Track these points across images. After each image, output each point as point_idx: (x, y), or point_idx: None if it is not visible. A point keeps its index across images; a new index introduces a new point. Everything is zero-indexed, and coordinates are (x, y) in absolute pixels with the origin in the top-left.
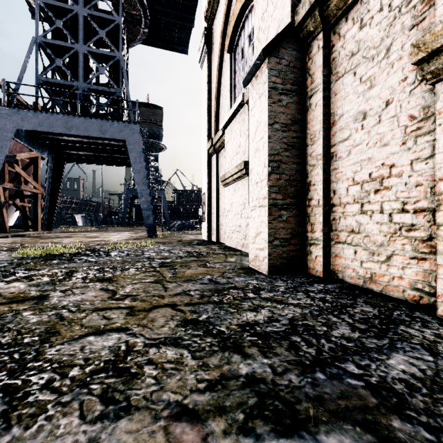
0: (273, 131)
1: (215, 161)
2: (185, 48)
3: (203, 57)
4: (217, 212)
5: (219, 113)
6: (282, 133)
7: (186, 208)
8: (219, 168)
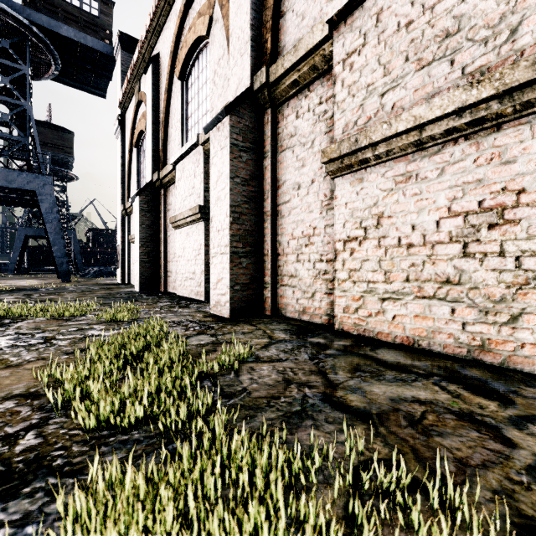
0: (142, 228)
1: (127, 221)
2: (103, 93)
3: (118, 133)
4: (129, 260)
5: (130, 185)
6: (147, 229)
7: (107, 251)
8: (131, 227)
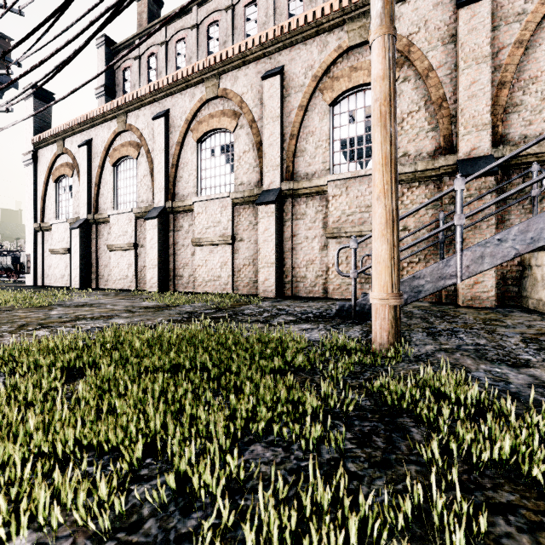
0: (81, 248)
1: (42, 236)
2: None
3: (28, 163)
4: (44, 267)
5: (45, 208)
6: (84, 249)
7: None
8: (45, 241)
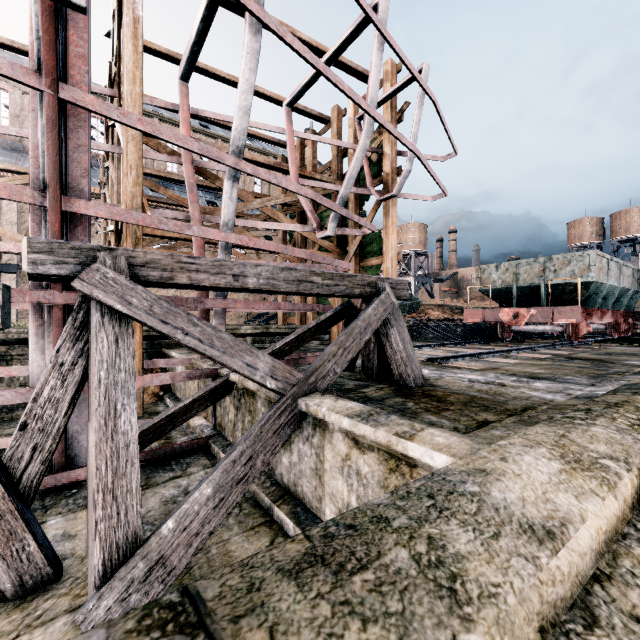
0: None
1: None
2: None
3: None
4: None
5: None
6: None
7: None
8: None
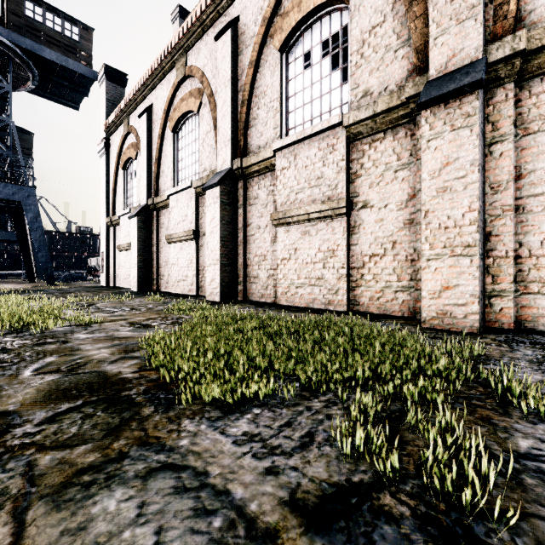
0: (139, 241)
1: (113, 232)
2: (77, 105)
3: (102, 153)
4: (114, 266)
5: (116, 200)
6: (143, 242)
7: (63, 255)
8: (116, 237)
